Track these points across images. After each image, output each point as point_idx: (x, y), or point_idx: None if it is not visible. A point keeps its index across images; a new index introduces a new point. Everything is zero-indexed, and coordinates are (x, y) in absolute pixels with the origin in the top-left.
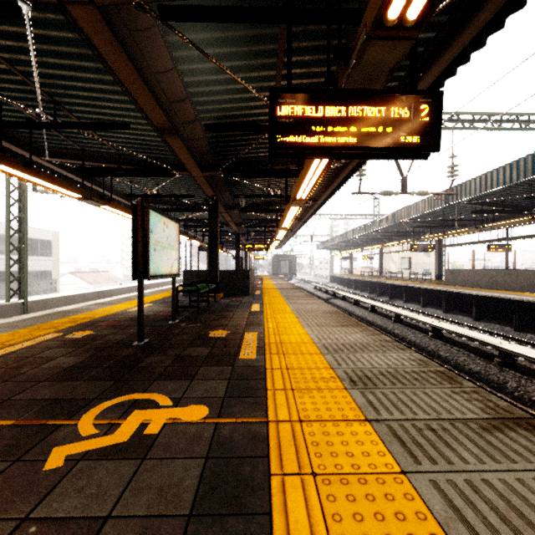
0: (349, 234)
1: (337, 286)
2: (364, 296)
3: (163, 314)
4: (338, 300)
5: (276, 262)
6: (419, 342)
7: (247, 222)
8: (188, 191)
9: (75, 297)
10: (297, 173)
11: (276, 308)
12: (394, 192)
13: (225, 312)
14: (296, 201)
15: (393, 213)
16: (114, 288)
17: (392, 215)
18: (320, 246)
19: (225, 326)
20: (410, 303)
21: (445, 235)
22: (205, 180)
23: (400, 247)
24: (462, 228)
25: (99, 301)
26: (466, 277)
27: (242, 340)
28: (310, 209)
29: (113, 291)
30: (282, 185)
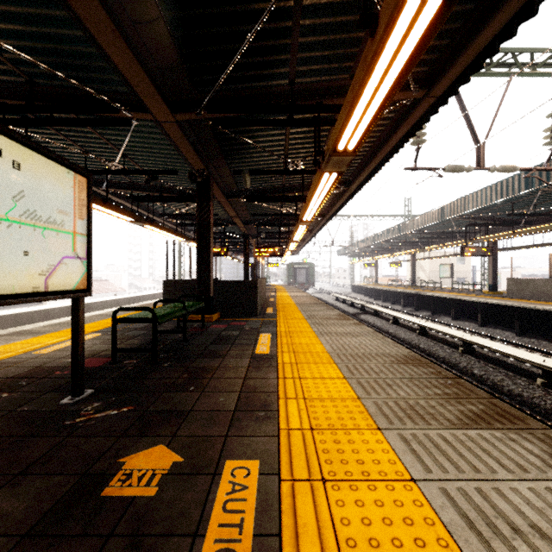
0: (377, 237)
1: (361, 297)
2: (398, 310)
3: (86, 365)
4: (369, 316)
5: (291, 270)
6: (529, 396)
7: (257, 220)
8: (171, 167)
9: (33, 314)
10: (335, 112)
11: (299, 345)
12: (467, 167)
13: (207, 357)
14: (336, 154)
15: (440, 208)
16: (93, 302)
17: (439, 210)
18: (341, 252)
19: (183, 418)
20: (461, 320)
21: (514, 233)
22: (181, 131)
23: (431, 252)
24: (529, 226)
25: (29, 326)
26: (541, 288)
27: (197, 542)
28: (339, 198)
29: (92, 305)
30: (305, 157)
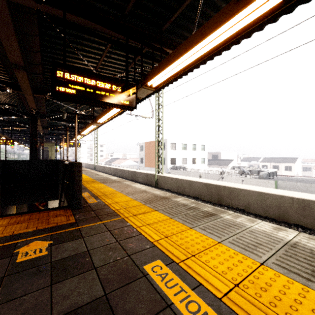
0: None
1: None
2: None
3: None
4: None
5: None
6: None
7: None
8: None
9: (184, 181)
10: None
11: None
12: None
13: None
14: None
15: None
16: (240, 188)
17: None
18: None
19: None
20: None
21: None
22: None
23: None
24: None
25: (98, 173)
26: None
27: None
28: None
29: (238, 191)
30: None
